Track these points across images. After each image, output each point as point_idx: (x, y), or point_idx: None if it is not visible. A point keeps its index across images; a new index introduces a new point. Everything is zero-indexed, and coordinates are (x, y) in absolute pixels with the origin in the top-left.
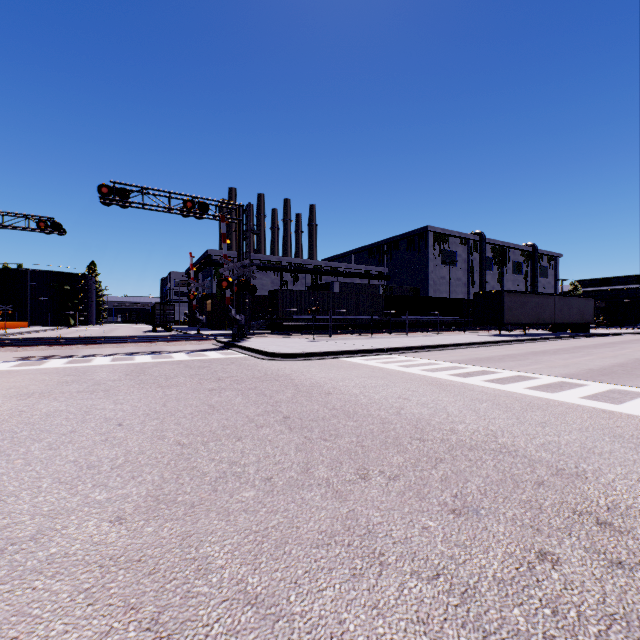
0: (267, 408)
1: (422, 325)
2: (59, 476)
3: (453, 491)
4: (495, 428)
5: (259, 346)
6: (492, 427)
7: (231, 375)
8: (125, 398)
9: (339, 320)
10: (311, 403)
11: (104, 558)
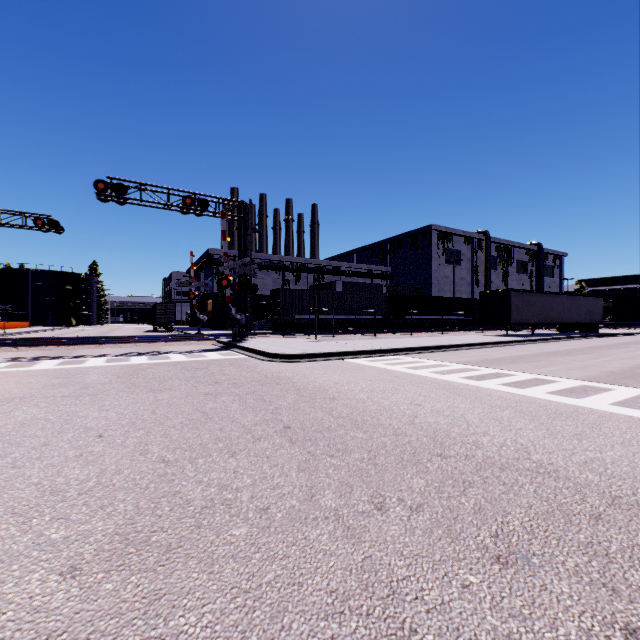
0: (266, 416)
1: (426, 325)
2: (14, 504)
3: (492, 528)
4: (525, 441)
5: (260, 346)
6: (521, 440)
7: (229, 378)
8: (112, 404)
9: (342, 320)
10: (314, 410)
11: (40, 636)
